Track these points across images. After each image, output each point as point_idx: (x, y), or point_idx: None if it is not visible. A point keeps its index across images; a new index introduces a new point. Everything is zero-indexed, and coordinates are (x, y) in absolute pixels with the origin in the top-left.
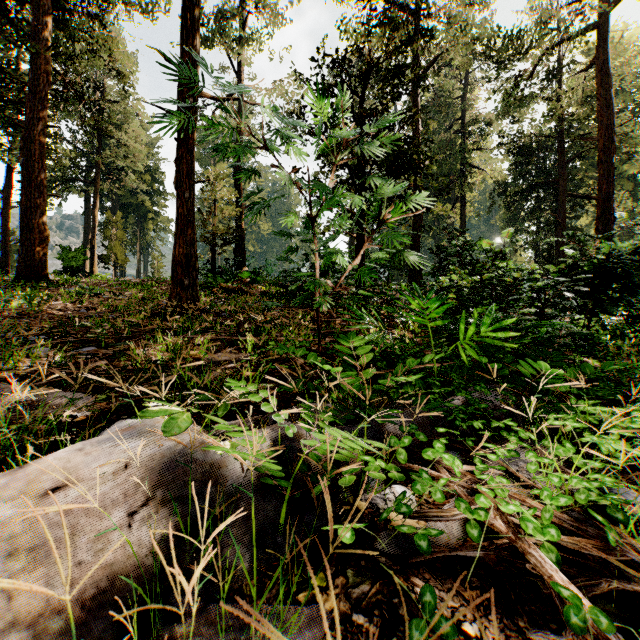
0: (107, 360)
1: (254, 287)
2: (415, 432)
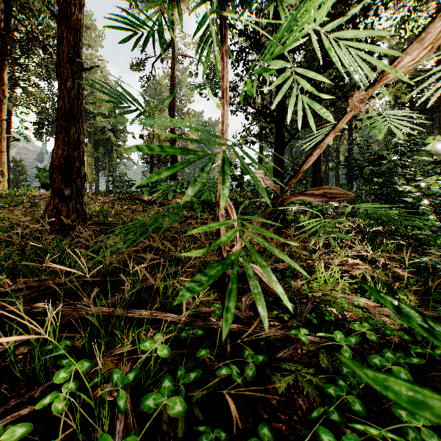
0: None
1: (177, 198)
2: None
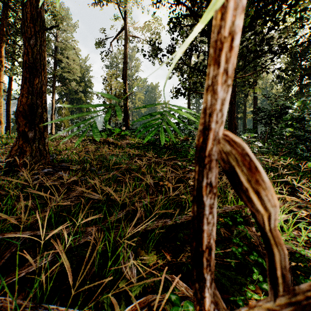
0: None
1: (128, 139)
2: None
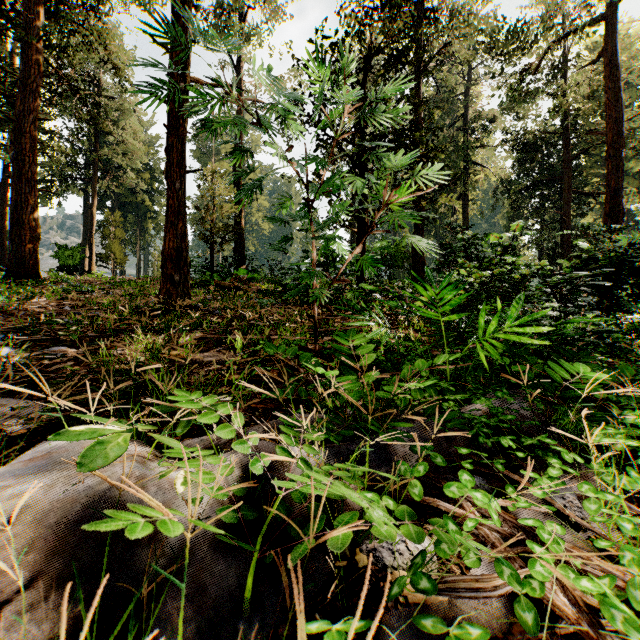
0: (77, 361)
1: (252, 285)
2: (430, 454)
